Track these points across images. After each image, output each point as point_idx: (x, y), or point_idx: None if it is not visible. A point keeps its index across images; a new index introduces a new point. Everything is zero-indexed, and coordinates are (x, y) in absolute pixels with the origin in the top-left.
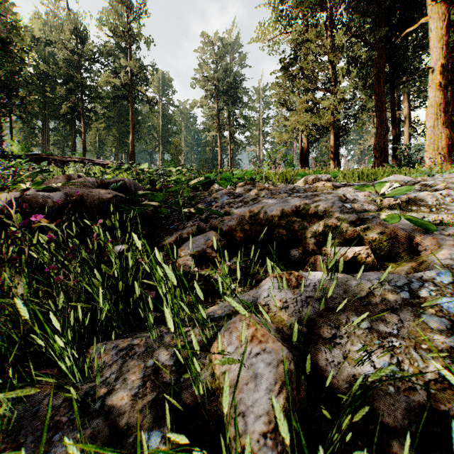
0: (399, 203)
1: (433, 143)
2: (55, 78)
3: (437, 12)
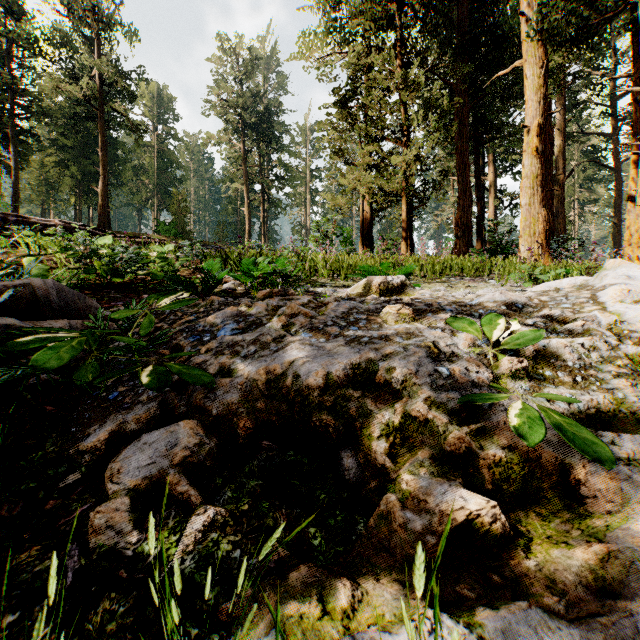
0: (526, 365)
1: (530, 227)
2: None
3: (534, 54)
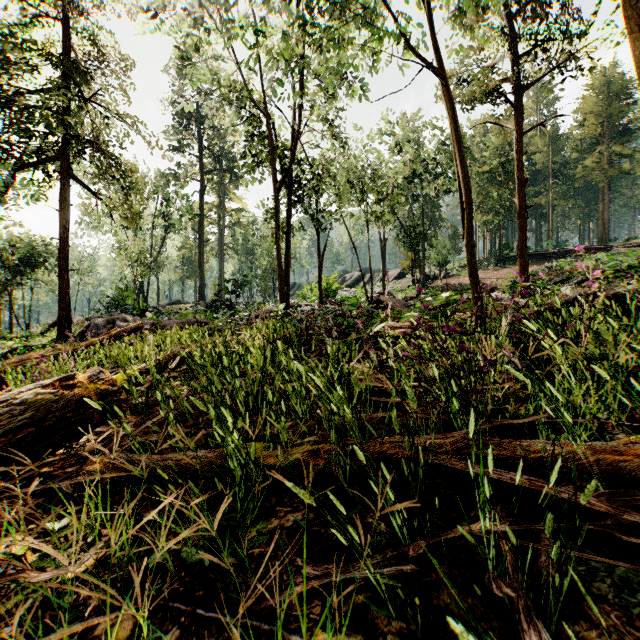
0: None
1: None
2: None
3: None
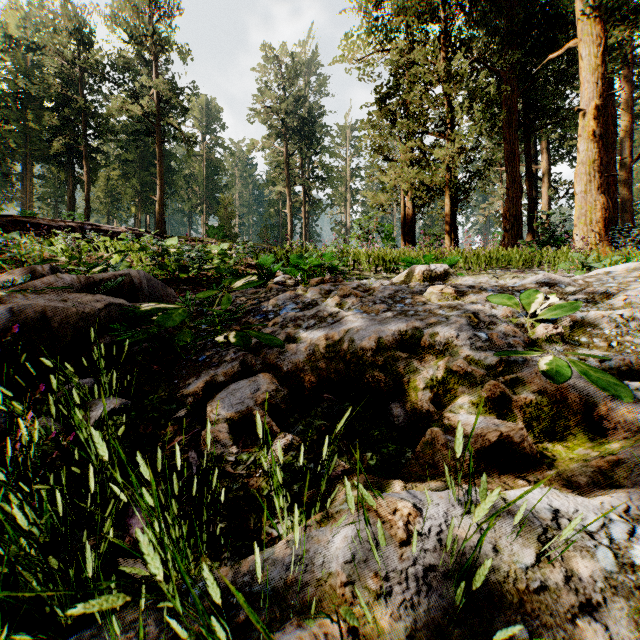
0: (561, 332)
1: (585, 215)
2: (43, 100)
3: (590, 33)
